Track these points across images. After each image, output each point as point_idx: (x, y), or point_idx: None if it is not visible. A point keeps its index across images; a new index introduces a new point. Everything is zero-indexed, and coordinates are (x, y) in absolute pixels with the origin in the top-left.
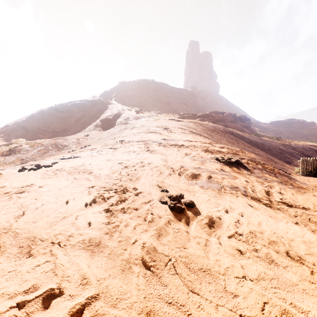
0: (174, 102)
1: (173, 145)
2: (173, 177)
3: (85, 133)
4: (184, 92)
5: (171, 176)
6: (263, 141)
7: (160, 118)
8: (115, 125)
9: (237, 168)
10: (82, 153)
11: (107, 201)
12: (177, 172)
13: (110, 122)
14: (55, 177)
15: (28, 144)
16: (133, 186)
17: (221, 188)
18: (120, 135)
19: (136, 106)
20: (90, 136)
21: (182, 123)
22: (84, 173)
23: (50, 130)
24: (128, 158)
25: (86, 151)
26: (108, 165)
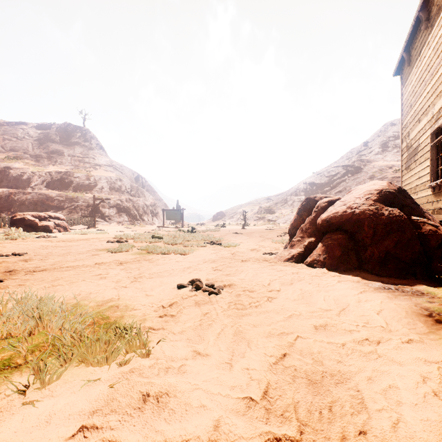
0: None
1: None
2: None
3: None
4: None
5: None
6: None
7: None
8: None
9: None
10: None
11: None
12: None
13: None
14: None
15: None
16: None
17: None
18: None
19: None
20: None
21: None
22: None
23: None
24: None
25: None
26: None
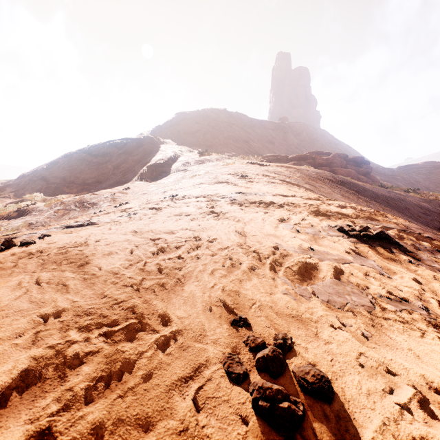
0: (255, 139)
1: (256, 203)
2: (260, 276)
3: (125, 186)
4: (270, 125)
5: (254, 272)
6: (395, 195)
7: (234, 162)
8: (168, 172)
9: (384, 249)
10: (105, 217)
11: (68, 379)
12: (267, 262)
13: (161, 169)
14: (5, 275)
15: (47, 201)
16: (162, 311)
17: (372, 305)
18: (173, 187)
19: (201, 146)
20: (131, 190)
21: (268, 168)
22: (69, 266)
23: (80, 181)
24: (173, 229)
25: (113, 214)
26: (129, 244)
